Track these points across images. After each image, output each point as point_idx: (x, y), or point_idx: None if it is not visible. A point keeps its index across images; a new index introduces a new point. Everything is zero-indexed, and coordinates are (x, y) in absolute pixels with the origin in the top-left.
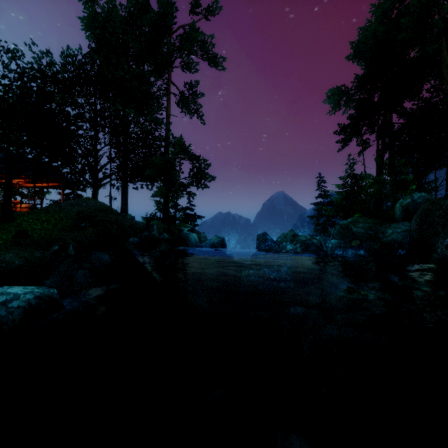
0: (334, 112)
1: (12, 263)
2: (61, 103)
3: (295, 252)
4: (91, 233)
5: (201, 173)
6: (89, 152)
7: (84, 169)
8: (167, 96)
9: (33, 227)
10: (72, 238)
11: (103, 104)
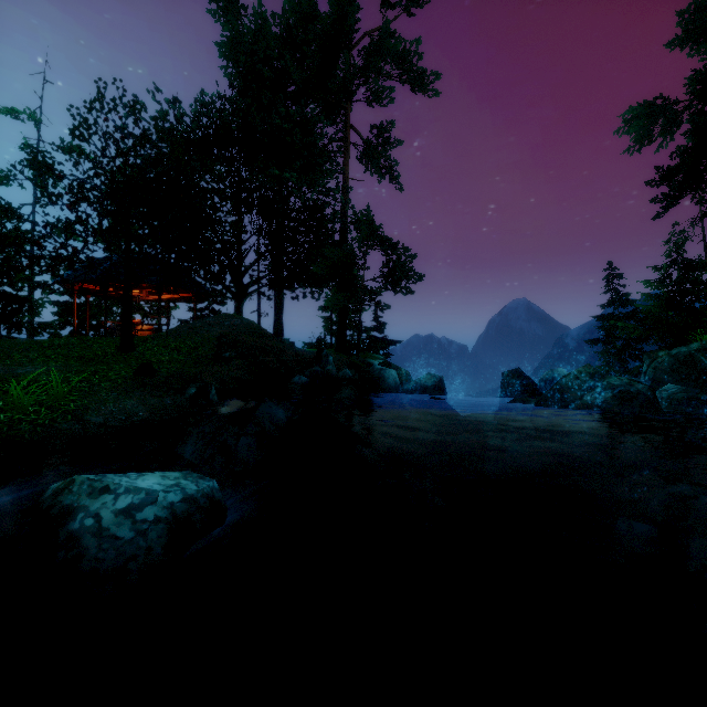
0: (638, 148)
1: (134, 415)
2: (194, 175)
3: (603, 408)
4: (238, 368)
5: (401, 269)
6: (230, 245)
7: (223, 271)
8: (344, 149)
9: (160, 358)
10: (213, 375)
11: (251, 171)
